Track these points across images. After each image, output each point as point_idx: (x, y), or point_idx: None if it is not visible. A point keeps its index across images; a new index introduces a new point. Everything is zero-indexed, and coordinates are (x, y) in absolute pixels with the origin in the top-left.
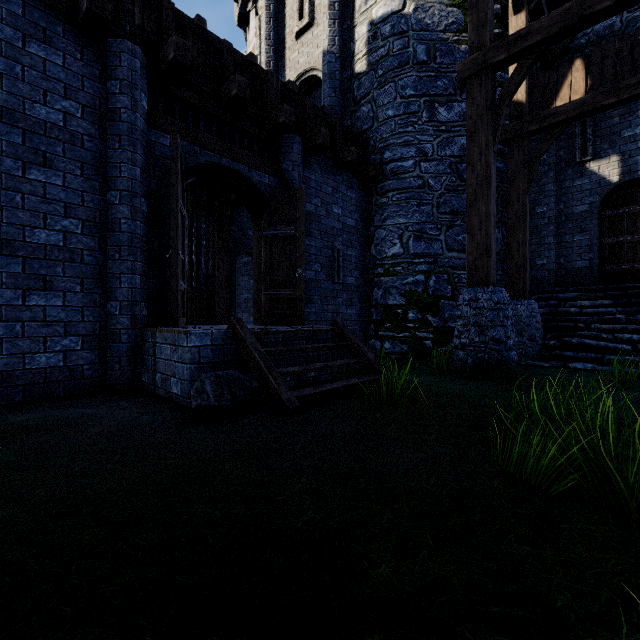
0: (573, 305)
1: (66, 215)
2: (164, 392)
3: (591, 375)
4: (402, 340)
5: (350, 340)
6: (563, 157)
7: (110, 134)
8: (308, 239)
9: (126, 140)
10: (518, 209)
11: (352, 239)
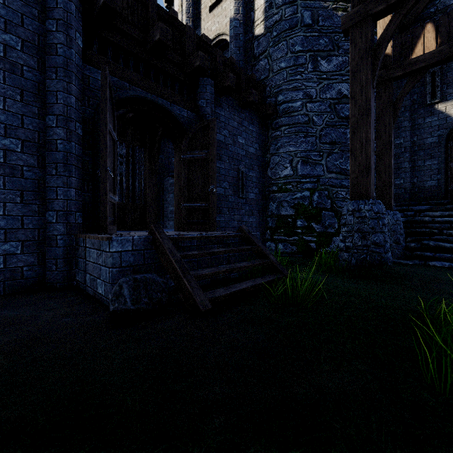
0: (426, 215)
1: (6, 135)
2: (92, 291)
3: (452, 272)
4: (292, 242)
5: (254, 244)
6: (416, 100)
7: (48, 66)
8: (219, 162)
9: (62, 71)
10: (385, 139)
11: (253, 163)
